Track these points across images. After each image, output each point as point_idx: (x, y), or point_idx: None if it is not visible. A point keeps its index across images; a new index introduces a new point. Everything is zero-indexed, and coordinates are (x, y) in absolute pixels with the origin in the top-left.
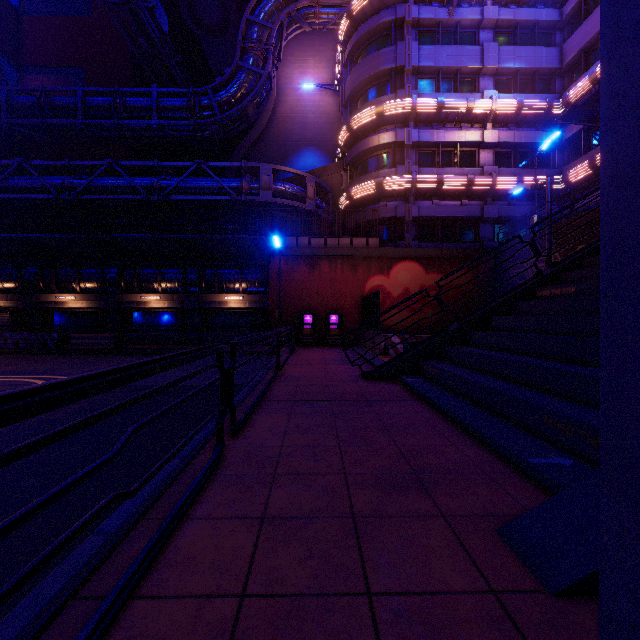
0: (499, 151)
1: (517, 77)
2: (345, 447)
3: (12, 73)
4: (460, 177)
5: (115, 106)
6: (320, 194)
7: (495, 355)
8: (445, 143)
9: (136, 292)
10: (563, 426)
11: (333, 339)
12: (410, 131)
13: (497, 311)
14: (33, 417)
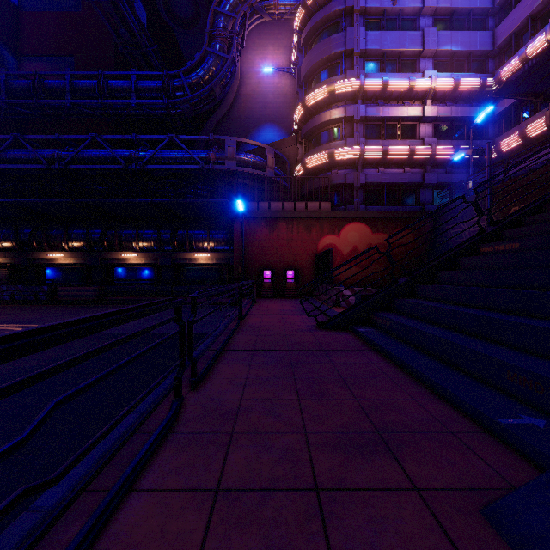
0: (437, 124)
1: (454, 58)
2: (304, 401)
3: (12, 61)
4: (403, 148)
5: (99, 88)
6: (278, 164)
7: (446, 307)
8: (389, 118)
9: (117, 250)
10: (530, 383)
11: (290, 291)
12: (358, 107)
13: (443, 266)
14: (9, 365)
